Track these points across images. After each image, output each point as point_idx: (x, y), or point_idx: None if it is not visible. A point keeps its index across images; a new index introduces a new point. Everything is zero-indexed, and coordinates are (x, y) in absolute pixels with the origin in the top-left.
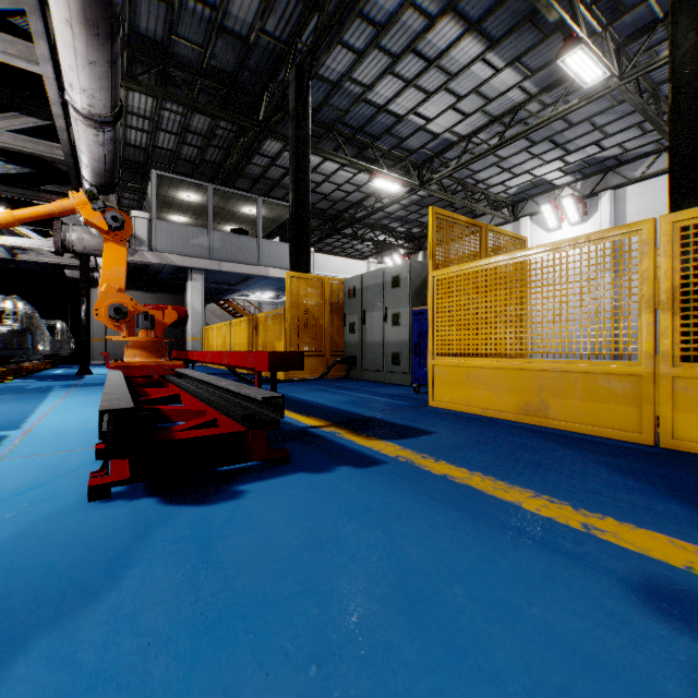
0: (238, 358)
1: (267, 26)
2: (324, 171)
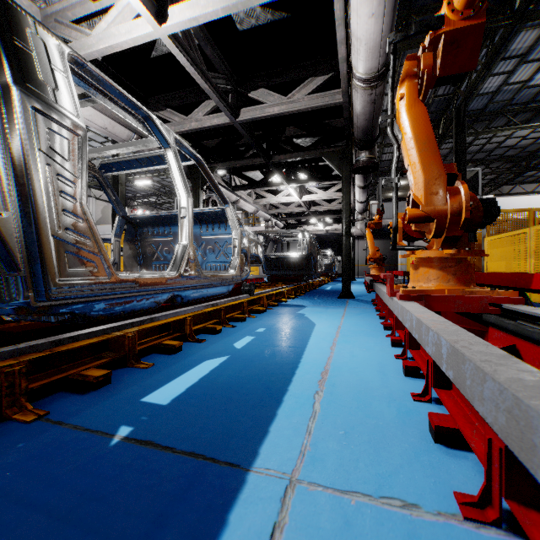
0: (399, 272)
1: (438, 93)
2: (503, 134)
